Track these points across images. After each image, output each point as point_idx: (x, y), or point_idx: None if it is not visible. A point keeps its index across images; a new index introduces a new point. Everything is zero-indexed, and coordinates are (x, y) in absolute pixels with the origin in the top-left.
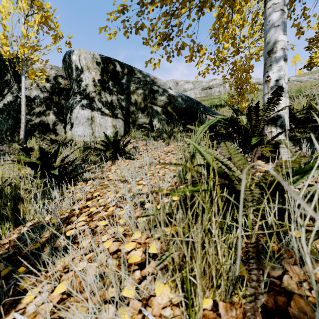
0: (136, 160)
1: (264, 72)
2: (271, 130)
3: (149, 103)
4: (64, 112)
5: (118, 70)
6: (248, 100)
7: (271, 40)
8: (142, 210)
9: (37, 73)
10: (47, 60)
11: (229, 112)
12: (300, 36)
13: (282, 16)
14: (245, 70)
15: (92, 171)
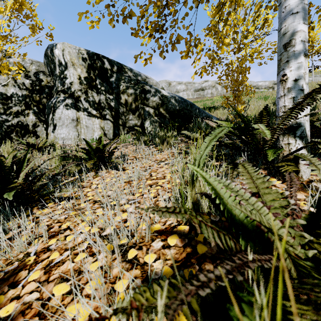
0: (124, 171)
1: (279, 69)
2: (288, 142)
3: (140, 104)
4: (46, 112)
5: (107, 67)
6: (244, 103)
7: (288, 30)
8: (123, 263)
9: (11, 67)
10: (24, 53)
11: (223, 115)
12: (309, 32)
13: (302, 1)
14: (242, 71)
15: (64, 190)
